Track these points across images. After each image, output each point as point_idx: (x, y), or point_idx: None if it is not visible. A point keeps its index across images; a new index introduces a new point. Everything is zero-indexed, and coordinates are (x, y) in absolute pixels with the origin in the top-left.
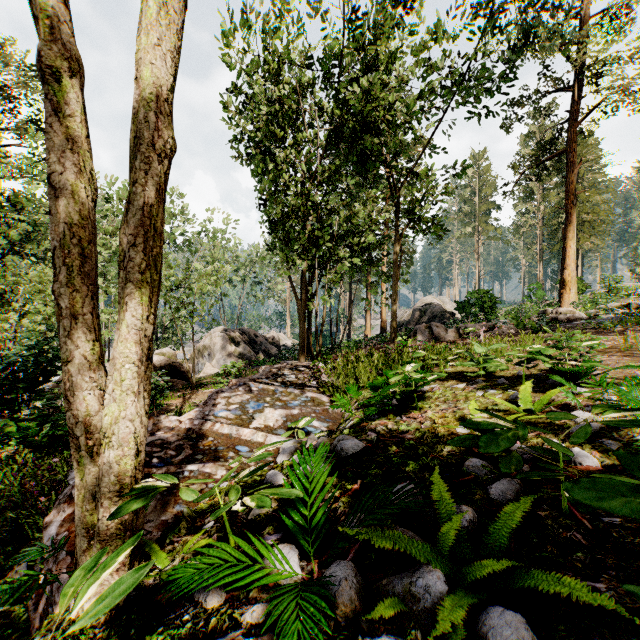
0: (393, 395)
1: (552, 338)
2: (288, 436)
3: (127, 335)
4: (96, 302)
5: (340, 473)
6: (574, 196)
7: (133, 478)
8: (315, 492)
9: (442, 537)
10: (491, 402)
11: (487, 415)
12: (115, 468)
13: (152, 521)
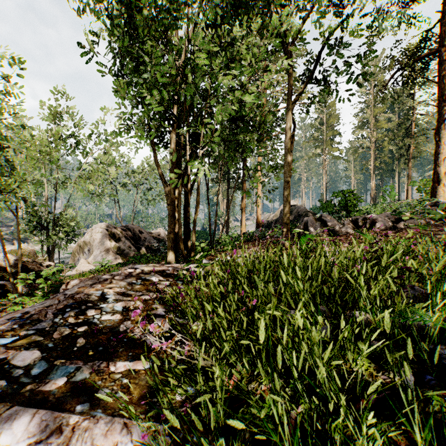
0: None
1: None
2: None
3: None
4: None
5: None
6: None
7: None
8: None
9: None
10: None
11: None
12: None
13: None
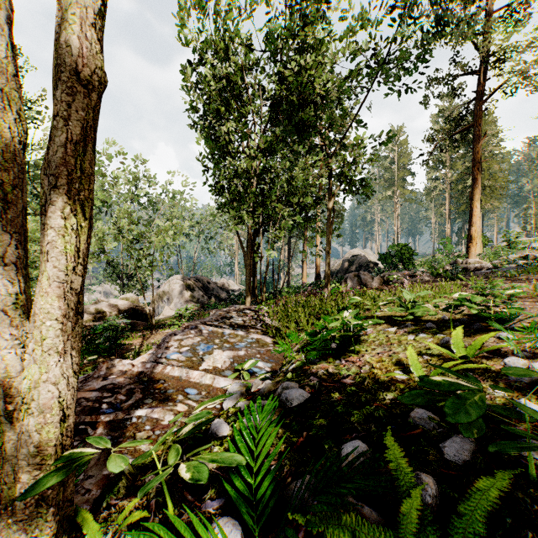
0: (332, 339)
1: (476, 286)
2: (235, 377)
3: (48, 288)
4: (23, 251)
5: (285, 423)
6: (479, 164)
7: (59, 446)
8: (260, 457)
9: (406, 520)
10: (423, 346)
11: (422, 360)
12: (35, 438)
13: (93, 477)
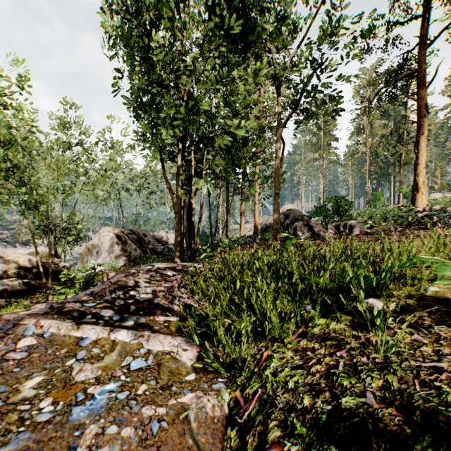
0: None
1: None
2: None
3: None
4: None
5: None
6: (426, 110)
7: None
8: None
9: None
10: None
11: None
12: None
13: None
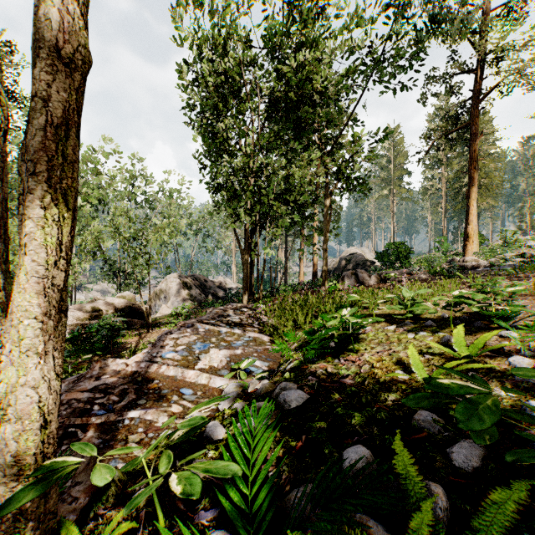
0: (330, 337)
1: (476, 284)
2: (231, 377)
3: (26, 284)
4: (4, 245)
5: (283, 425)
6: (476, 162)
7: (39, 454)
8: (257, 464)
9: None
10: (424, 345)
11: (423, 359)
12: (13, 446)
13: (81, 483)
